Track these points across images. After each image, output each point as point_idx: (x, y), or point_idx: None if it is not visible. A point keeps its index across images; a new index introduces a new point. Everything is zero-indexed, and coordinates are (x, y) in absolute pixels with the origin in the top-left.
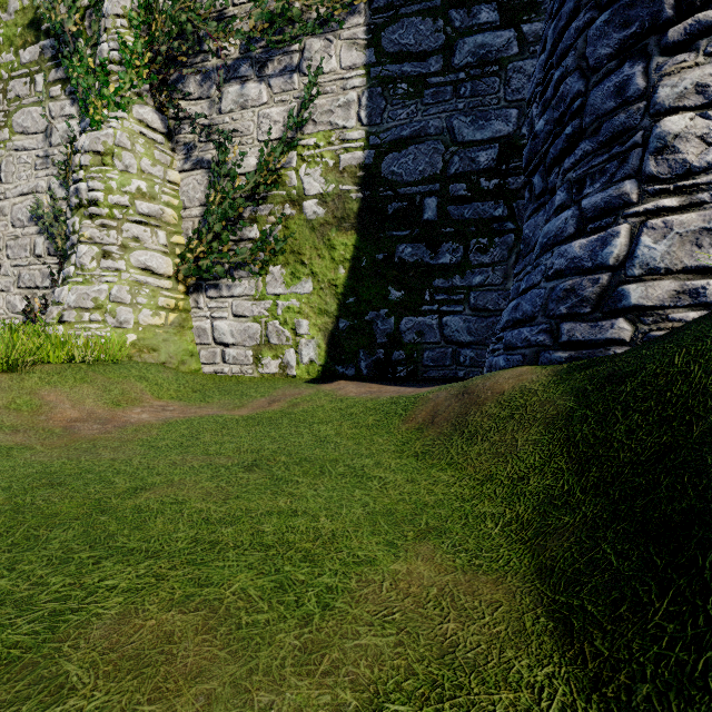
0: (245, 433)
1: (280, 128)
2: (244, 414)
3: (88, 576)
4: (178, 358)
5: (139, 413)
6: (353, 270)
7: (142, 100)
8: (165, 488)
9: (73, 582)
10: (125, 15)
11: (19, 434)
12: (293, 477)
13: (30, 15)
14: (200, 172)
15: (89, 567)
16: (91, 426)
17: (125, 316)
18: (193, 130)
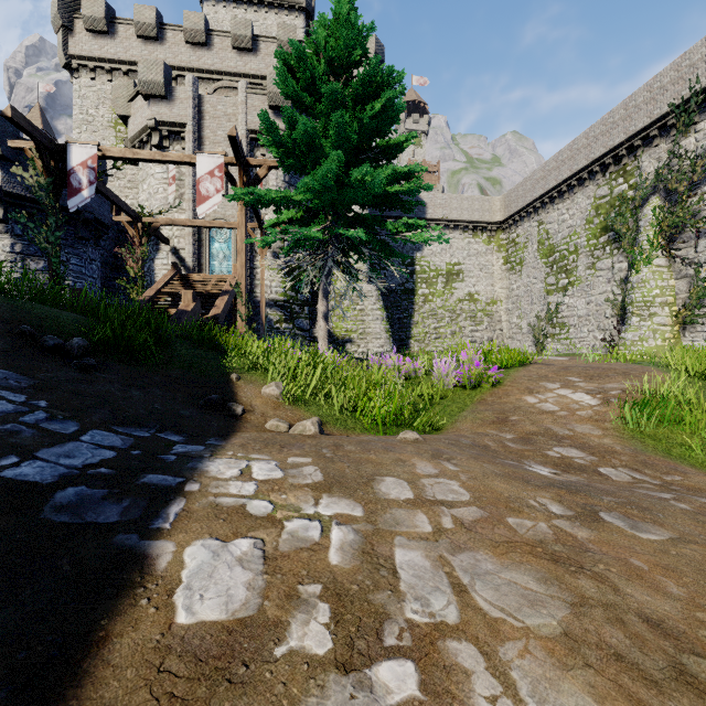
0: None
1: None
2: None
3: None
4: None
5: None
6: None
7: (657, 257)
8: None
9: None
10: (649, 224)
11: None
12: None
13: (603, 224)
14: (685, 279)
15: None
16: None
17: (650, 342)
18: (681, 265)
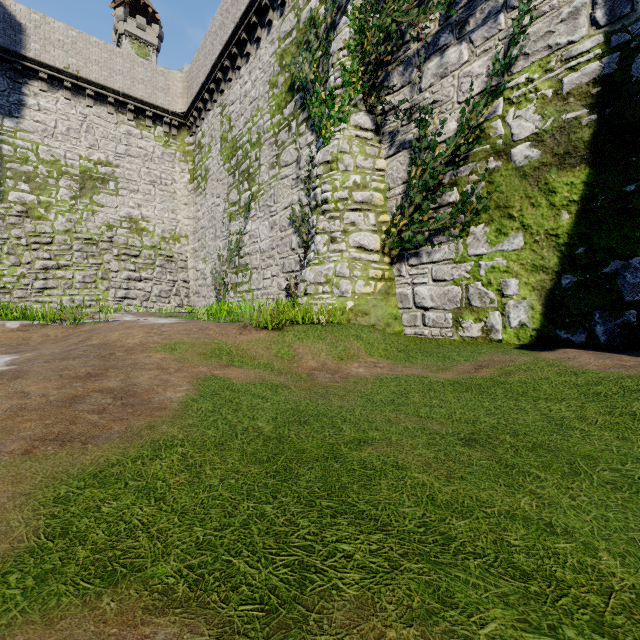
0: (453, 398)
1: (483, 80)
2: (448, 377)
3: (327, 530)
4: (384, 321)
5: (357, 367)
6: (582, 214)
7: (357, 109)
8: (384, 446)
9: (316, 532)
10: (345, 46)
11: (282, 376)
12: (529, 468)
13: (289, 82)
14: (402, 154)
15: (327, 519)
16: (324, 375)
17: (345, 287)
18: (396, 118)
